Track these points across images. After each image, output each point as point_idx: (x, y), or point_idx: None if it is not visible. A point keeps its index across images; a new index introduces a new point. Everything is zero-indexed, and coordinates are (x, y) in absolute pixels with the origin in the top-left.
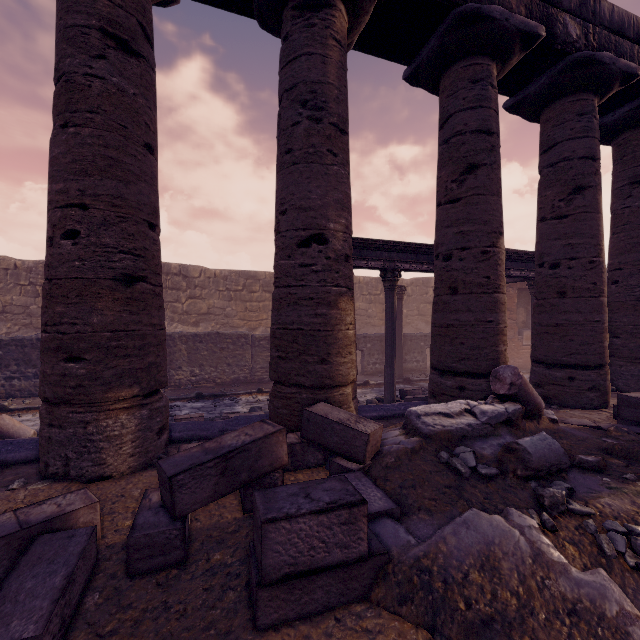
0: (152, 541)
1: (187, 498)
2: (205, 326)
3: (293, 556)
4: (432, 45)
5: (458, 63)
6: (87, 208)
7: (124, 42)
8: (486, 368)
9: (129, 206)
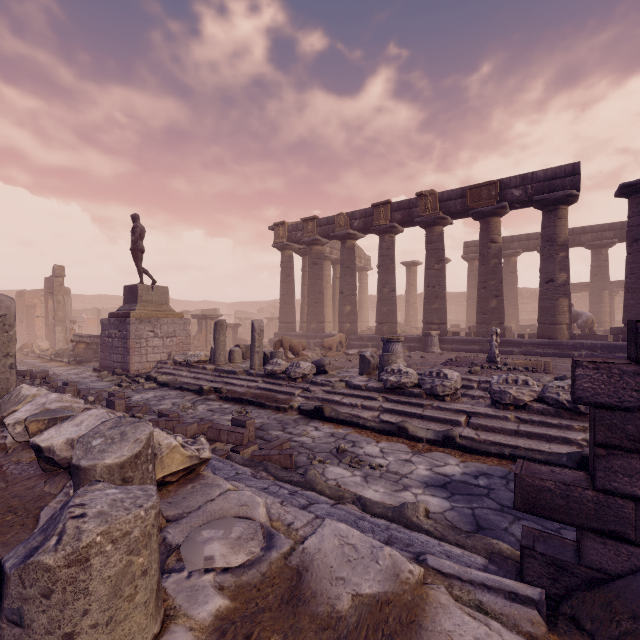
0: (520, 331)
1: (523, 328)
2: (529, 317)
3: (532, 329)
4: (585, 247)
5: (592, 250)
6: (508, 297)
7: (513, 272)
8: (597, 321)
9: (514, 296)
